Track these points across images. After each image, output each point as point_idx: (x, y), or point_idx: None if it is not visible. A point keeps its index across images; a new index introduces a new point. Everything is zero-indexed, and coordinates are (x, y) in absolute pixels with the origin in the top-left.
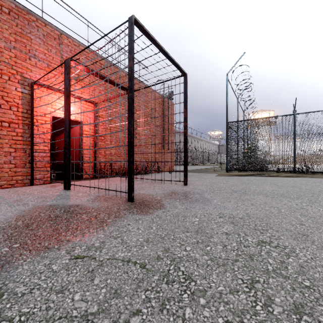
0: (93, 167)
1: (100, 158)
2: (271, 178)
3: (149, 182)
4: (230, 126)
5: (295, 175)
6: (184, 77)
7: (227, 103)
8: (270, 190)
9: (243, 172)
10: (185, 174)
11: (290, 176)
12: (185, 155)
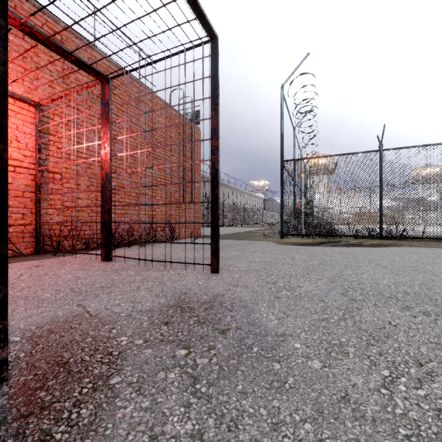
0: (34, 234)
1: (51, 216)
2: (356, 249)
3: (140, 267)
4: (287, 167)
5: (385, 242)
6: (213, 43)
7: (282, 130)
8: (390, 283)
9: (306, 238)
10: (214, 249)
11: (381, 245)
12: (214, 209)
